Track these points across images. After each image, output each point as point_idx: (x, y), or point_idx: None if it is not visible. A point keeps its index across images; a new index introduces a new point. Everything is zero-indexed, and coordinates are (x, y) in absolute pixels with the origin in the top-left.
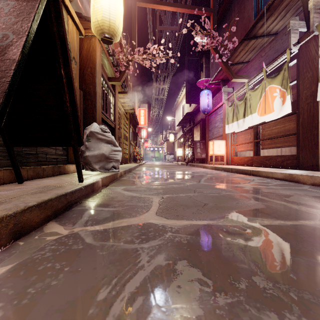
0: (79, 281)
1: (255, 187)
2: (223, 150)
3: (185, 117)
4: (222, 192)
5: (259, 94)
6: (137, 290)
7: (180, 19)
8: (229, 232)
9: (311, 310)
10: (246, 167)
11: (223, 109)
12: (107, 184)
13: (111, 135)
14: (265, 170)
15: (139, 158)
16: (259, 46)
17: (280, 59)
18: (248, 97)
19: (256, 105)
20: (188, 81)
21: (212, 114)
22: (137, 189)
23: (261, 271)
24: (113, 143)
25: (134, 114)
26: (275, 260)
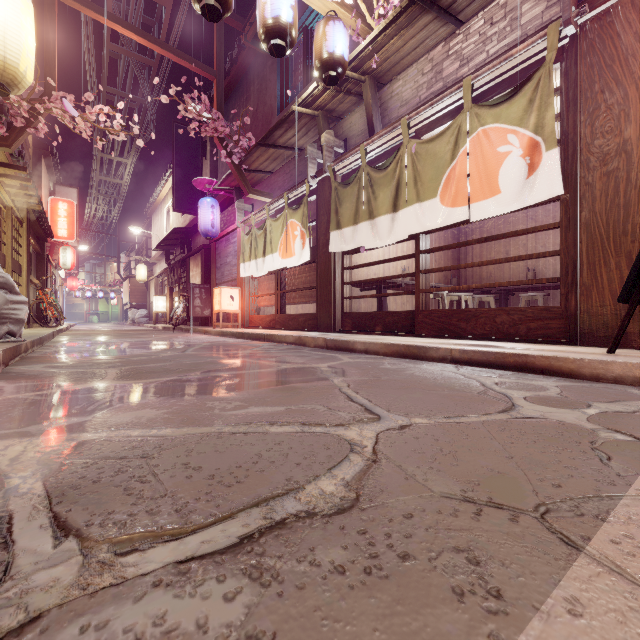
0: (52, 407)
1: (252, 353)
2: (237, 303)
3: (173, 235)
4: (208, 359)
5: (281, 227)
6: (105, 403)
7: (157, 78)
8: (188, 380)
9: (210, 393)
10: (265, 330)
11: (238, 236)
12: (7, 362)
13: (4, 273)
14: (281, 333)
15: (55, 316)
16: (283, 157)
17: (301, 188)
18: (269, 227)
19: (278, 242)
20: (178, 169)
21: (221, 240)
22: (76, 365)
23: (196, 389)
24: (9, 288)
25: (42, 213)
26: (210, 385)
